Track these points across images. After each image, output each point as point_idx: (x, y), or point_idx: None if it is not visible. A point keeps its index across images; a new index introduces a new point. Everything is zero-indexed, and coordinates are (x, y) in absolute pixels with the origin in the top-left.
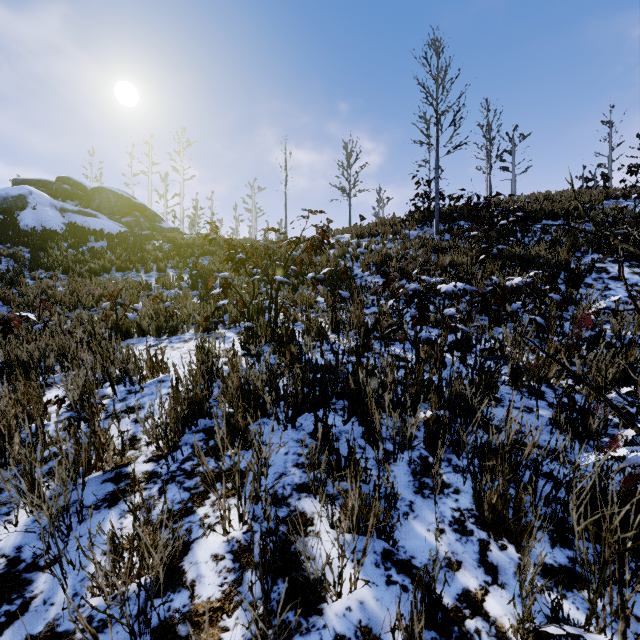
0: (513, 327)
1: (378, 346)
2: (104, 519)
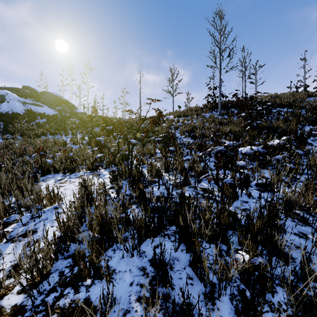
0: (275, 171)
1: (193, 182)
2: None
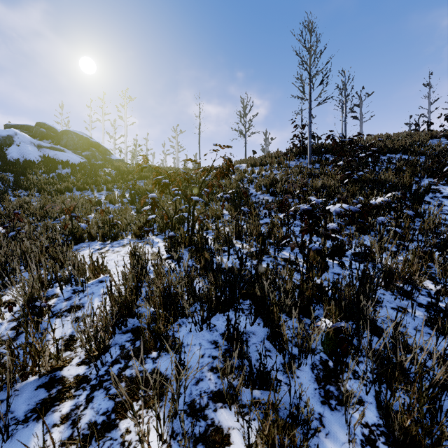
0: (378, 236)
1: (272, 251)
2: (30, 435)
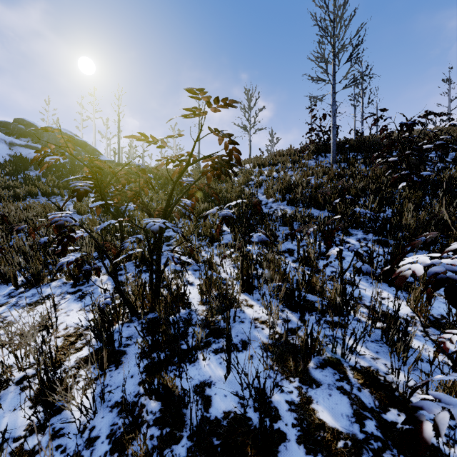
0: None
1: (328, 343)
2: None
